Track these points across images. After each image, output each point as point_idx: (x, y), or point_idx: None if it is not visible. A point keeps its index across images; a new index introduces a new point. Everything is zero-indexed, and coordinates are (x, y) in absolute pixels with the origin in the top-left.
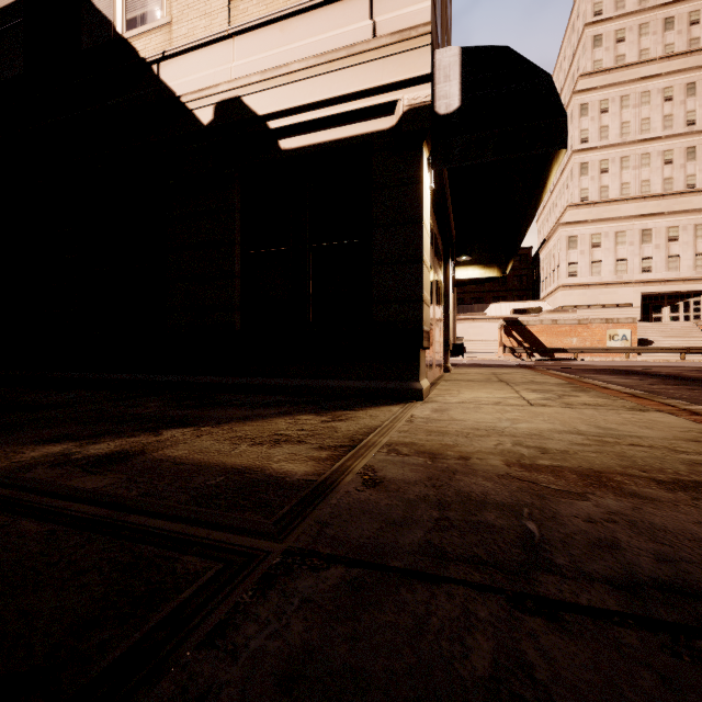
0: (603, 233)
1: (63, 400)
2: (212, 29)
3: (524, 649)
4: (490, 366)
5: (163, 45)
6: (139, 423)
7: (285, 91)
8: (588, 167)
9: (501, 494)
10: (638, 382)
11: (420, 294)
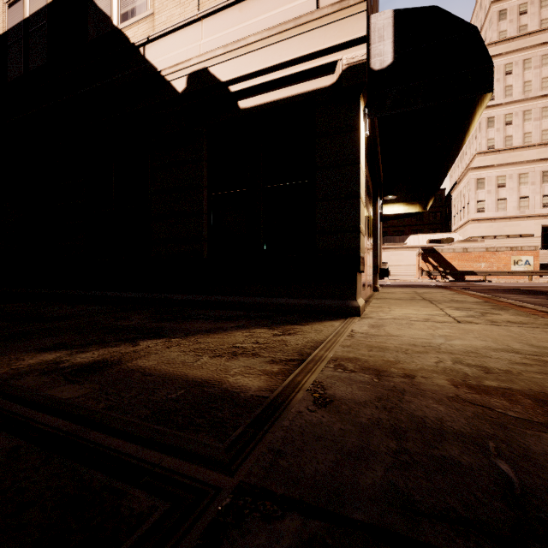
0: (508, 175)
1: (70, 313)
2: (185, 15)
3: None
4: (412, 287)
5: (148, 32)
6: (123, 334)
7: (243, 60)
8: (494, 120)
9: (457, 420)
10: (547, 301)
11: (357, 225)
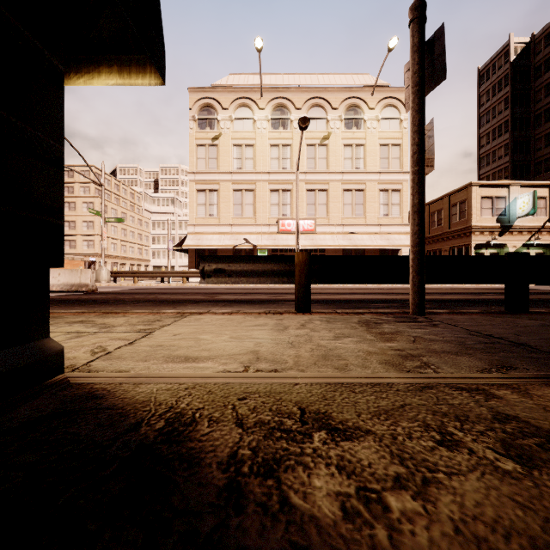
0: None
1: None
2: None
3: (546, 346)
4: None
5: None
6: None
7: None
8: None
9: (445, 345)
10: None
11: (61, 154)
